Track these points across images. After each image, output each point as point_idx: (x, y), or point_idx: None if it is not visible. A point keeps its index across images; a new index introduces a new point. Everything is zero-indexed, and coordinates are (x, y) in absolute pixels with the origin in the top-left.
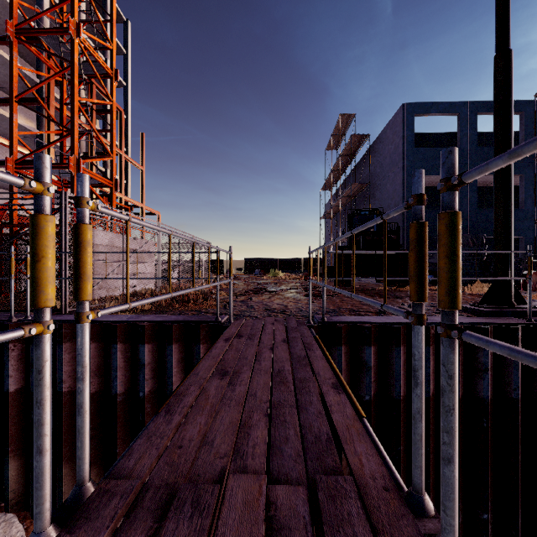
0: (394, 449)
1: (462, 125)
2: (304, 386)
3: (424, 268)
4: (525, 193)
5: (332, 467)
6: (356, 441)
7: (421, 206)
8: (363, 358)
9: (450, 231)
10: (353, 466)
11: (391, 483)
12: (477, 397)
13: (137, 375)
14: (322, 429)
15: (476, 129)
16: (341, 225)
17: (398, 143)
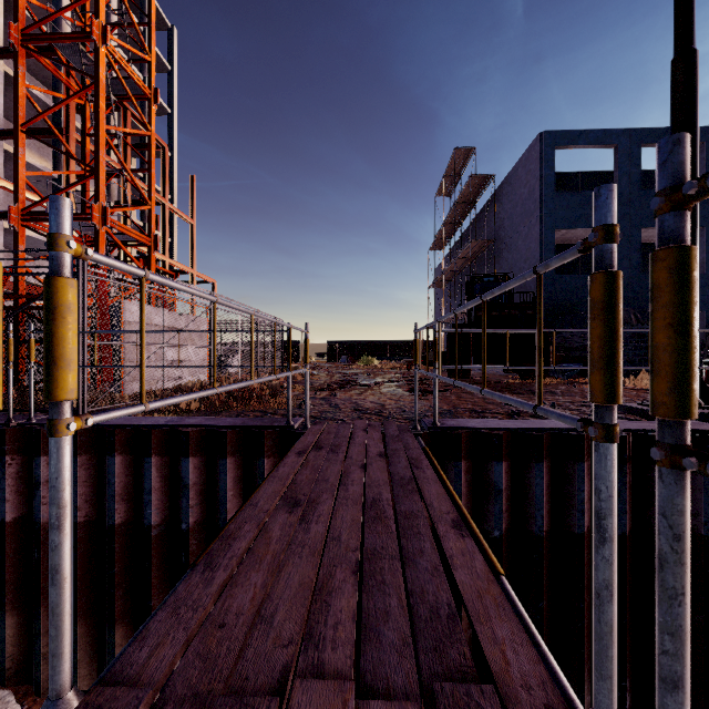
0: (534, 605)
1: (621, 160)
2: (412, 524)
3: (617, 347)
4: (707, 252)
5: (460, 666)
6: (494, 619)
7: (611, 245)
8: (491, 478)
9: (679, 280)
10: (493, 663)
11: (557, 698)
12: (652, 533)
13: (178, 500)
14: (441, 596)
15: (639, 166)
16: (455, 296)
17: (533, 185)
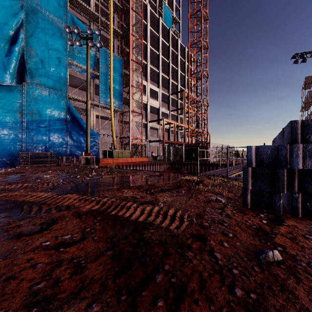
0: None
1: None
2: None
3: None
4: None
5: None
6: None
7: None
8: None
9: None
10: None
11: None
12: None
13: None
14: None
15: None
16: None
17: None
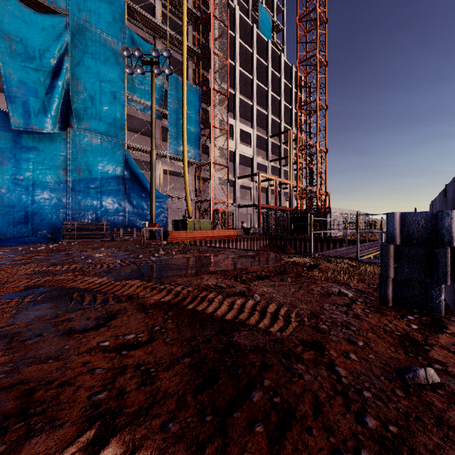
0: None
1: None
2: None
3: None
4: None
5: None
6: None
7: None
8: None
9: None
10: None
11: None
12: None
13: None
14: None
15: None
16: None
17: None
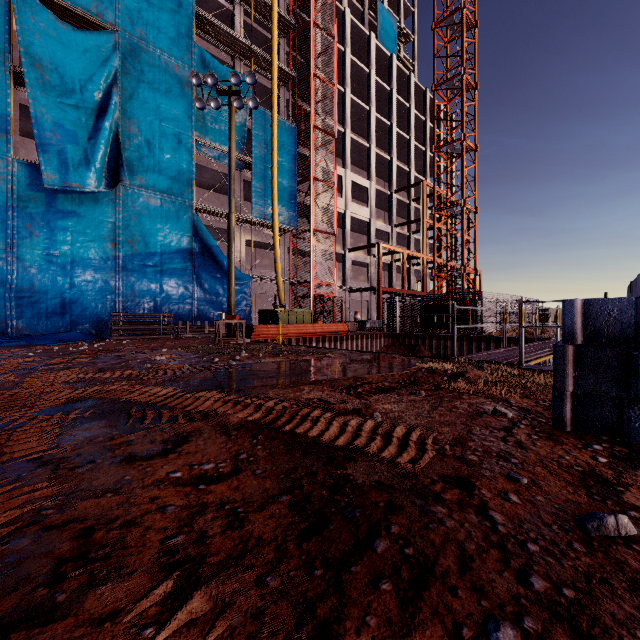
0: None
1: None
2: None
3: None
4: None
5: None
6: None
7: None
8: None
9: None
10: None
11: None
12: None
13: None
14: None
15: None
16: None
17: None
